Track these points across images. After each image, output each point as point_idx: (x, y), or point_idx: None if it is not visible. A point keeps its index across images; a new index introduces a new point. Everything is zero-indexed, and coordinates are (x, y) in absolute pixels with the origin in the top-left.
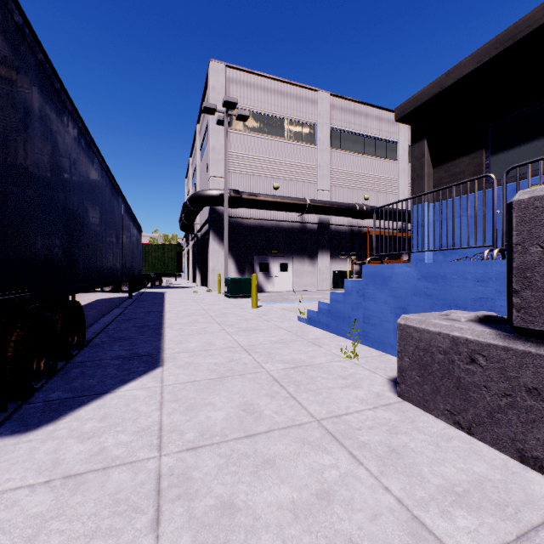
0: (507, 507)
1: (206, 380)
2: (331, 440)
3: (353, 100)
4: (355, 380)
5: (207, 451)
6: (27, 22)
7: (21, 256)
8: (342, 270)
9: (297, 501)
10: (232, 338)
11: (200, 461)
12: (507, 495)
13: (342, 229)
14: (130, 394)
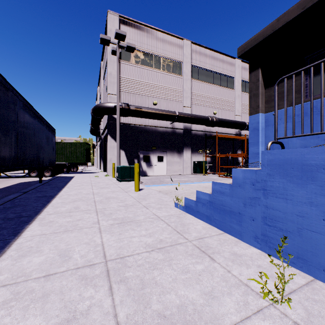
0: None
1: None
2: None
3: (206, 47)
4: None
5: None
6: None
7: None
8: (200, 161)
9: None
10: (100, 241)
11: None
12: None
13: (199, 133)
14: None
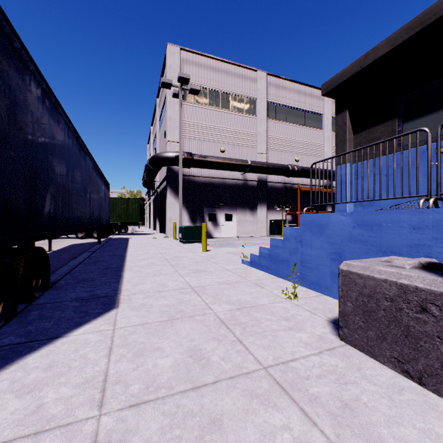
0: None
1: (157, 322)
2: (280, 393)
3: (286, 79)
4: (297, 322)
5: (151, 409)
6: None
7: None
8: (278, 220)
9: None
10: (183, 280)
11: (141, 422)
12: None
13: (278, 185)
14: (81, 339)
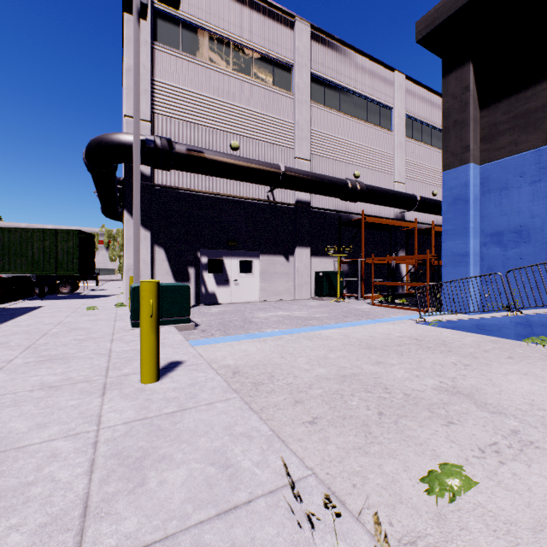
0: None
1: None
2: None
3: (340, 41)
4: None
5: None
6: None
7: None
8: (329, 271)
9: None
10: None
11: None
12: None
13: (327, 214)
14: None
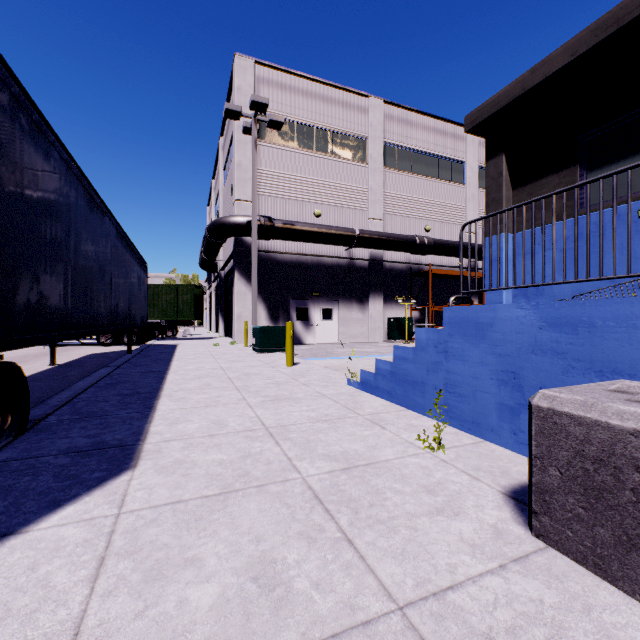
0: None
1: (199, 499)
2: None
3: (411, 109)
4: (450, 496)
5: None
6: None
7: None
8: (399, 317)
9: None
10: (254, 414)
11: None
12: None
13: (399, 266)
14: (51, 538)
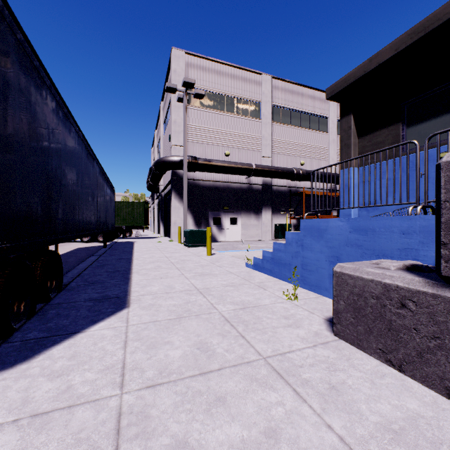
0: (442, 445)
1: (166, 320)
2: (276, 378)
3: (291, 82)
4: (296, 320)
5: (165, 389)
6: (7, 4)
7: (1, 211)
8: (282, 224)
9: (246, 439)
10: (189, 282)
11: (157, 398)
12: (440, 432)
13: (282, 189)
14: (98, 334)
